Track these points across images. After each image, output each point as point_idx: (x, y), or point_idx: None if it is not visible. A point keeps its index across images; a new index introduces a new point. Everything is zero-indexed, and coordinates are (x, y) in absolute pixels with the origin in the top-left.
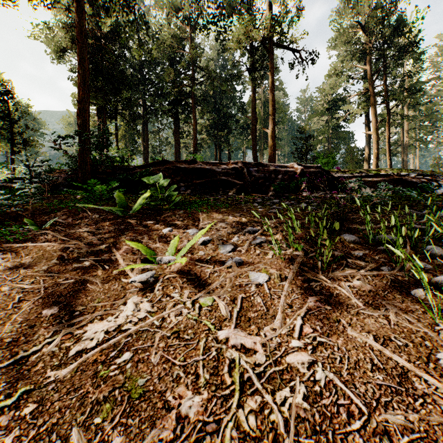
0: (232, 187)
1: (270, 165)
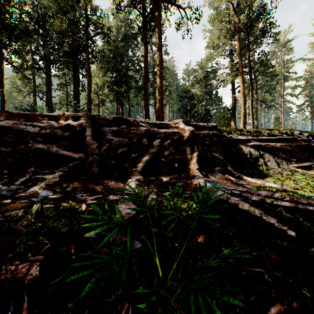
0: (62, 165)
1: (142, 122)
